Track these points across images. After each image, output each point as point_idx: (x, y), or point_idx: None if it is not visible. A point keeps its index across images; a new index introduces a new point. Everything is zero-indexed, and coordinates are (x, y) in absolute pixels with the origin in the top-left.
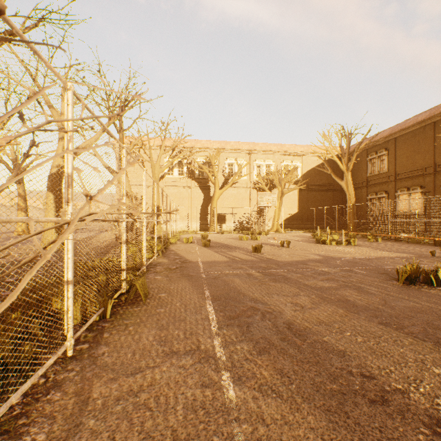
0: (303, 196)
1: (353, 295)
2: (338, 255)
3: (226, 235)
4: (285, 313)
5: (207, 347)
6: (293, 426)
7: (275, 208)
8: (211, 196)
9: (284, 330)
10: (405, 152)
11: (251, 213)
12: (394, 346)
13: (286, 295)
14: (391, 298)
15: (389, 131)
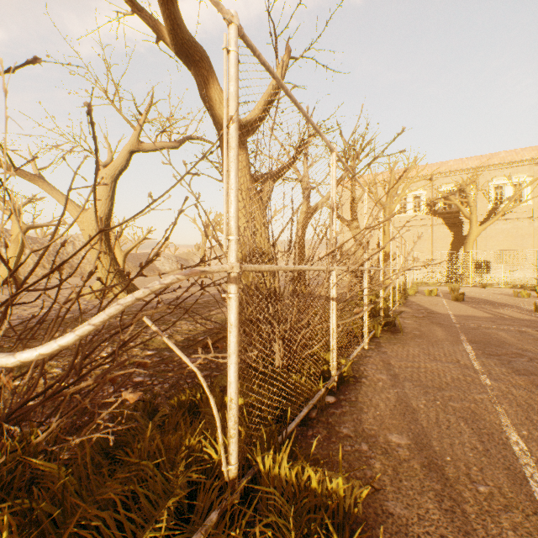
0: None
1: None
2: None
3: (489, 289)
4: None
5: (466, 363)
6: (537, 401)
7: None
8: (463, 235)
9: None
10: None
11: None
12: None
13: None
14: None
15: None
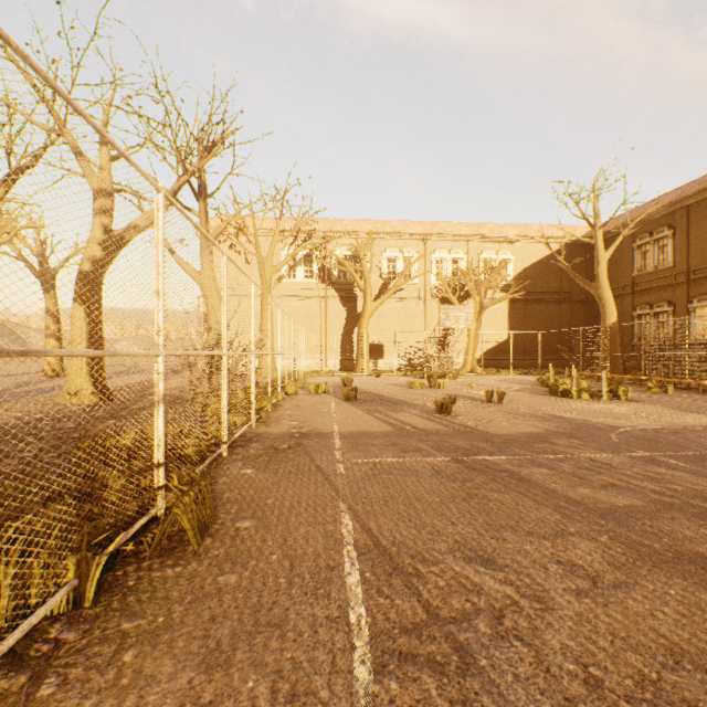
0: (517, 312)
1: (704, 537)
2: (607, 422)
3: (384, 378)
4: (554, 603)
5: None
6: None
7: (470, 332)
8: (358, 312)
9: (578, 690)
10: None
11: (427, 342)
12: None
13: (537, 535)
14: None
15: (676, 194)
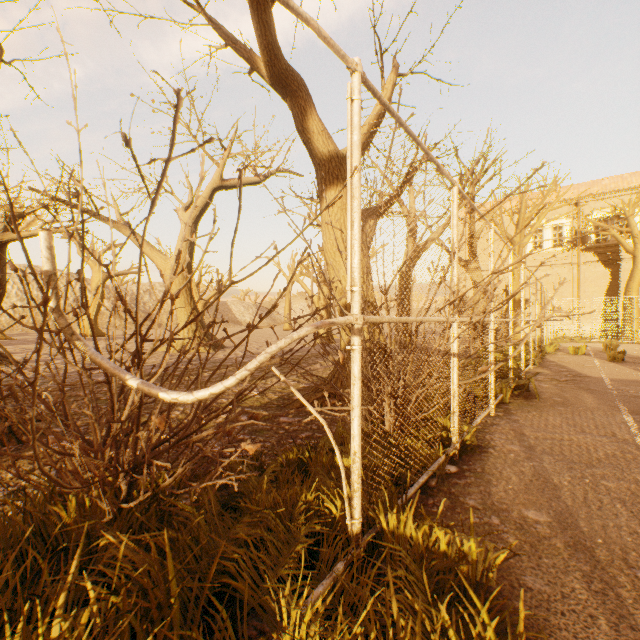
0: None
1: None
2: None
3: None
4: None
5: (625, 438)
6: None
7: None
8: (623, 275)
9: None
10: None
11: None
12: None
13: None
14: None
15: None
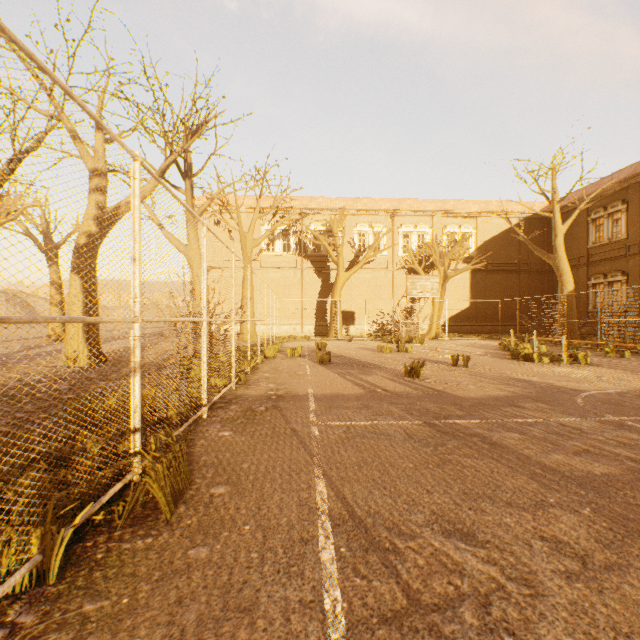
0: (478, 282)
1: None
2: (570, 386)
3: (355, 343)
4: (544, 588)
5: None
6: None
7: (435, 300)
8: (332, 282)
9: None
10: None
11: (395, 309)
12: None
13: (516, 506)
14: None
15: (629, 171)
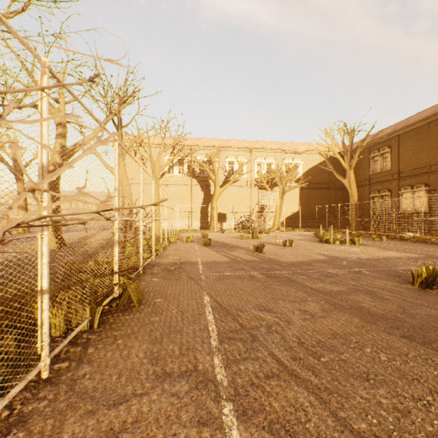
0: (304, 195)
1: (366, 301)
2: (344, 256)
3: (226, 234)
4: (293, 322)
5: (206, 367)
6: None
7: (277, 206)
8: (211, 194)
9: (294, 344)
10: (409, 149)
11: (252, 212)
12: (426, 368)
13: (293, 301)
14: (409, 304)
15: (392, 128)
